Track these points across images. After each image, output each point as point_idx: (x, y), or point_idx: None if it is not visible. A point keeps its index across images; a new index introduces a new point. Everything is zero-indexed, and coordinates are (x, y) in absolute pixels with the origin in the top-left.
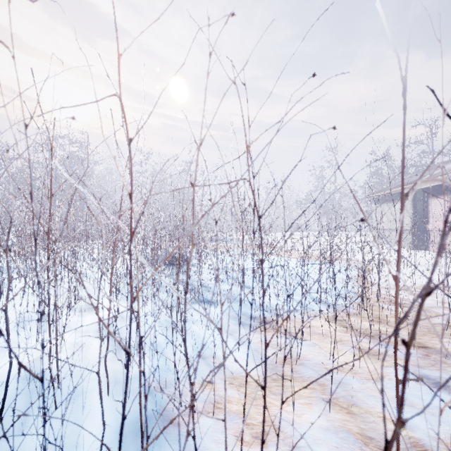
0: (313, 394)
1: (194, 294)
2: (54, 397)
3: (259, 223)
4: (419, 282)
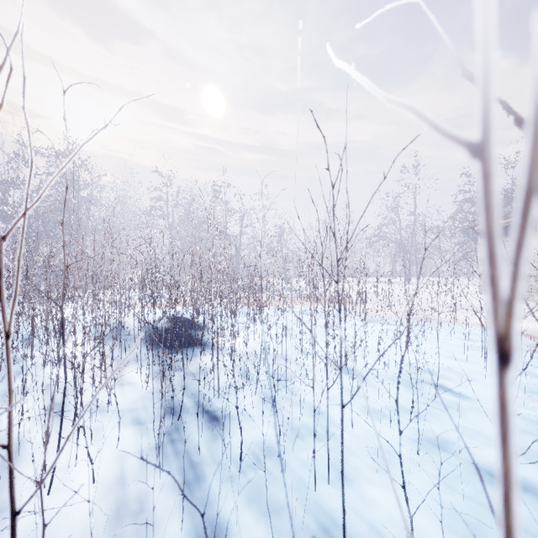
0: None
1: (178, 479)
2: None
3: None
4: None
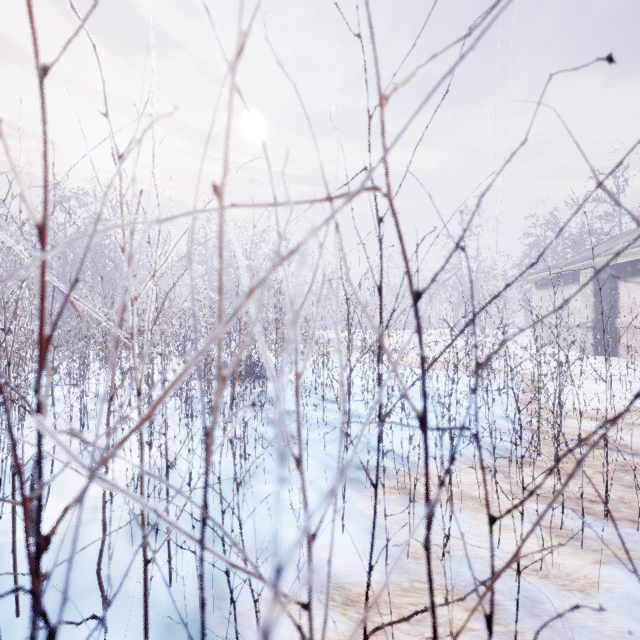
0: (477, 623)
1: (271, 427)
2: None
3: (416, 315)
4: (616, 406)
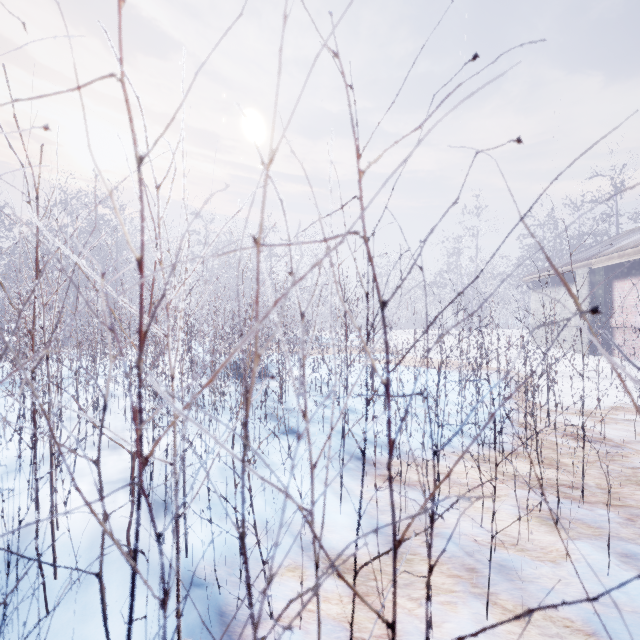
0: (458, 586)
1: (273, 421)
2: (45, 595)
3: (382, 315)
4: (605, 403)
